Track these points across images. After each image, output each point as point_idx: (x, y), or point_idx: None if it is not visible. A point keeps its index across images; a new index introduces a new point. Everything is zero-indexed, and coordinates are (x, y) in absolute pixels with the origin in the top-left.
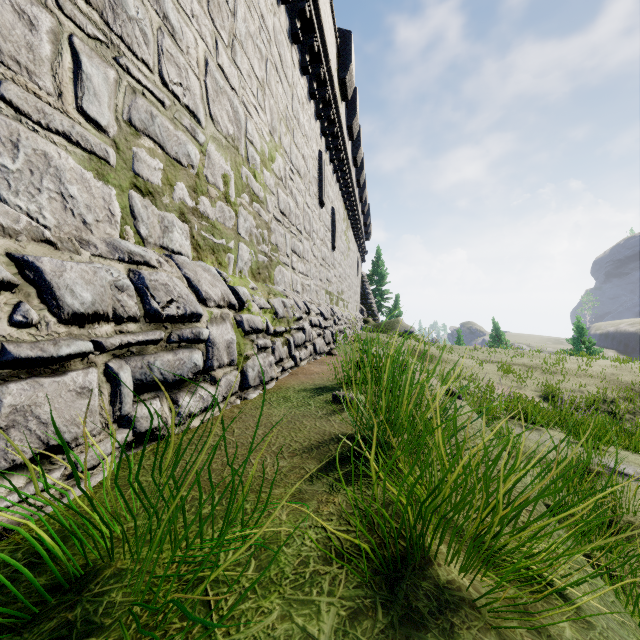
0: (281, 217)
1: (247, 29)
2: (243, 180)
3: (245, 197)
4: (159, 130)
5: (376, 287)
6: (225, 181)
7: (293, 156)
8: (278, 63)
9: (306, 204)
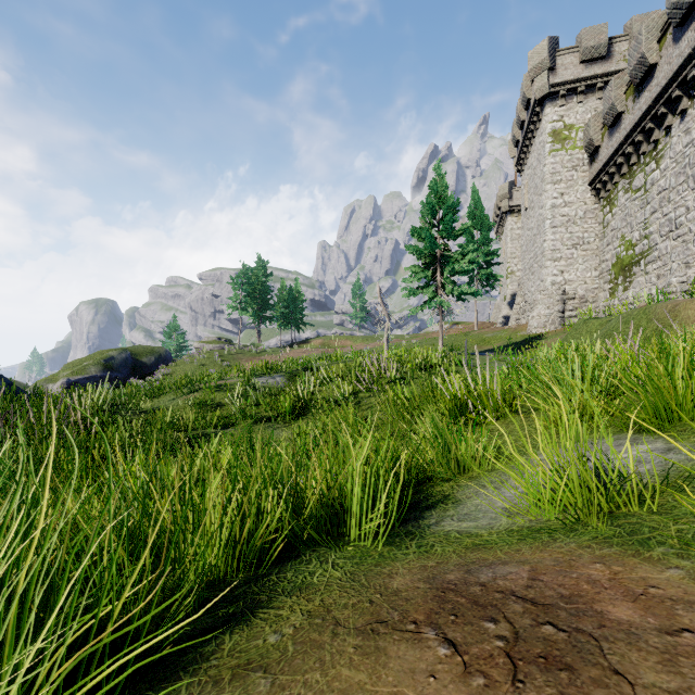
0: None
1: None
2: None
3: None
4: None
5: None
6: None
7: None
8: None
9: None
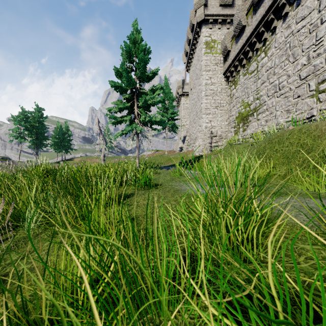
0: None
1: None
2: None
3: None
4: (325, 76)
5: None
6: None
7: None
8: None
9: None
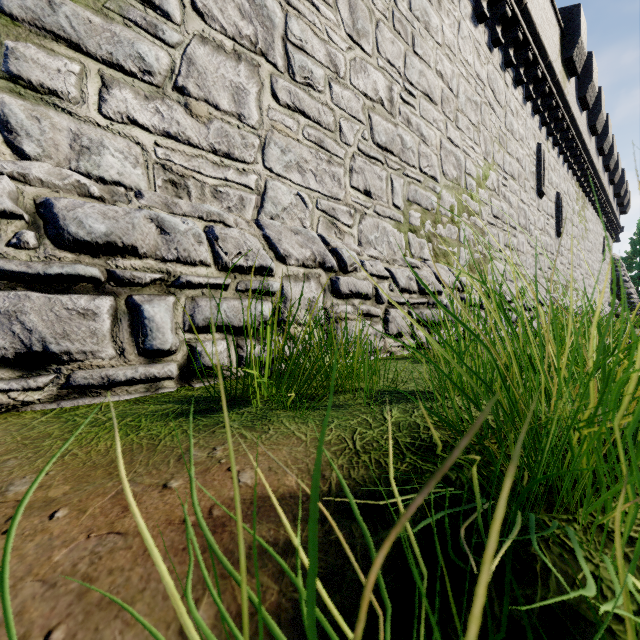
0: (494, 220)
1: (466, 97)
2: (463, 204)
3: (464, 215)
4: (419, 197)
5: (639, 272)
6: (451, 210)
7: (506, 165)
8: (491, 98)
9: (521, 201)
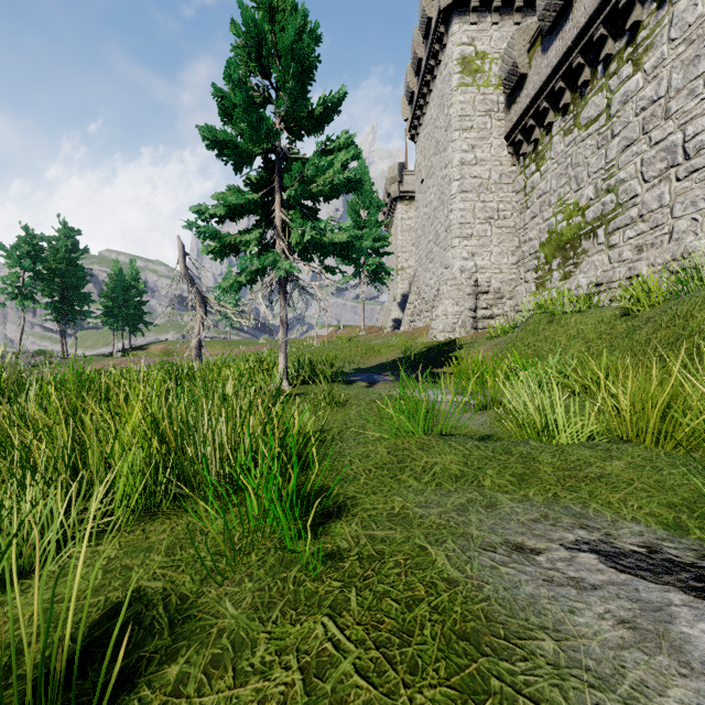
0: None
1: None
2: None
3: None
4: None
5: None
6: None
7: None
8: None
9: None
